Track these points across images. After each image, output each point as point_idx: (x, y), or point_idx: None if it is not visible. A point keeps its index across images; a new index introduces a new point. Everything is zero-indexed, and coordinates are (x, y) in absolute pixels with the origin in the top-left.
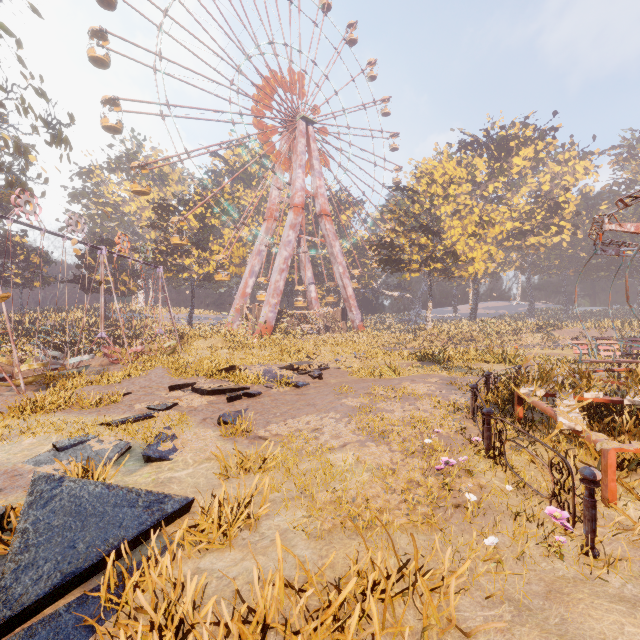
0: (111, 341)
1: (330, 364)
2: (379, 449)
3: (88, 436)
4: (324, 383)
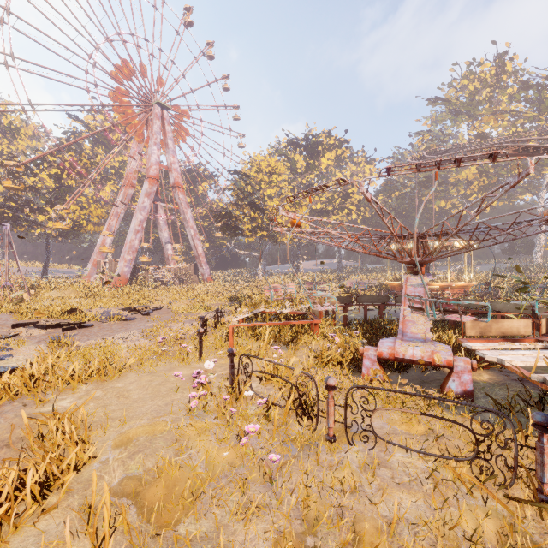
0: None
1: (165, 306)
2: (144, 341)
3: None
4: (149, 318)
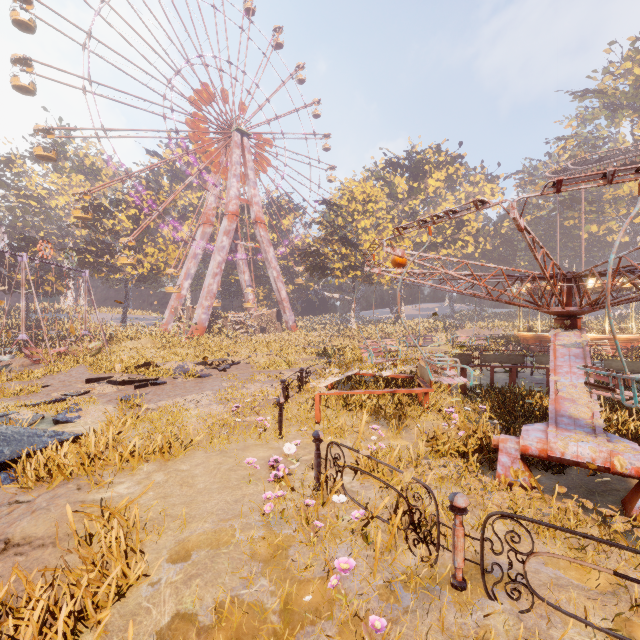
0: (33, 342)
1: (243, 360)
2: (217, 407)
3: (10, 412)
4: (226, 374)
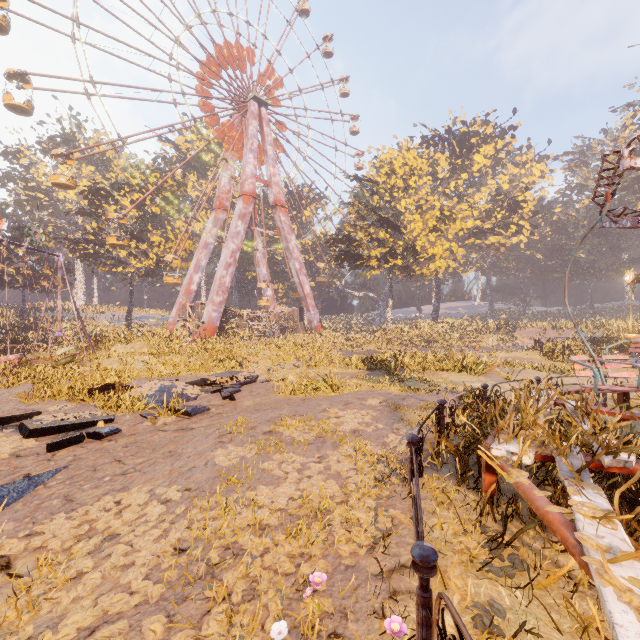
0: None
1: (261, 375)
2: None
3: None
4: (232, 407)
